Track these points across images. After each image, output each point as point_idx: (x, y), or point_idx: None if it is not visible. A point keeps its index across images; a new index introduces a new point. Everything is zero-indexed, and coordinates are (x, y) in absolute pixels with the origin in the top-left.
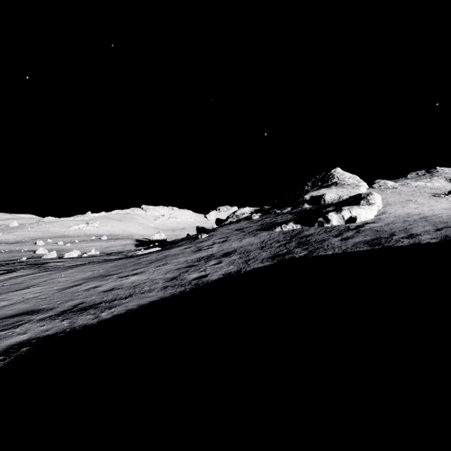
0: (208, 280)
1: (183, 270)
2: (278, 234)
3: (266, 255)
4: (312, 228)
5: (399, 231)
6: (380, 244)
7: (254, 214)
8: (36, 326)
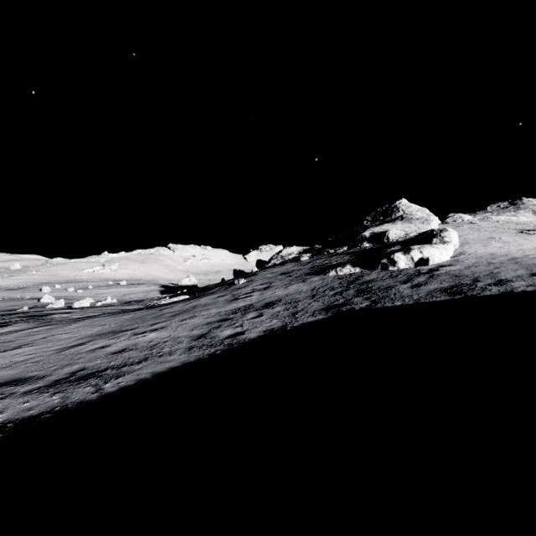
0: (245, 339)
1: (214, 325)
2: (333, 279)
3: (317, 306)
4: (374, 272)
5: (484, 276)
6: (462, 293)
7: (303, 255)
8: (17, 402)
